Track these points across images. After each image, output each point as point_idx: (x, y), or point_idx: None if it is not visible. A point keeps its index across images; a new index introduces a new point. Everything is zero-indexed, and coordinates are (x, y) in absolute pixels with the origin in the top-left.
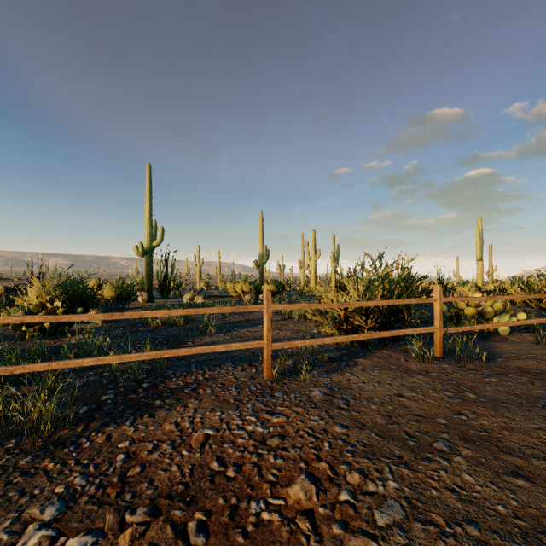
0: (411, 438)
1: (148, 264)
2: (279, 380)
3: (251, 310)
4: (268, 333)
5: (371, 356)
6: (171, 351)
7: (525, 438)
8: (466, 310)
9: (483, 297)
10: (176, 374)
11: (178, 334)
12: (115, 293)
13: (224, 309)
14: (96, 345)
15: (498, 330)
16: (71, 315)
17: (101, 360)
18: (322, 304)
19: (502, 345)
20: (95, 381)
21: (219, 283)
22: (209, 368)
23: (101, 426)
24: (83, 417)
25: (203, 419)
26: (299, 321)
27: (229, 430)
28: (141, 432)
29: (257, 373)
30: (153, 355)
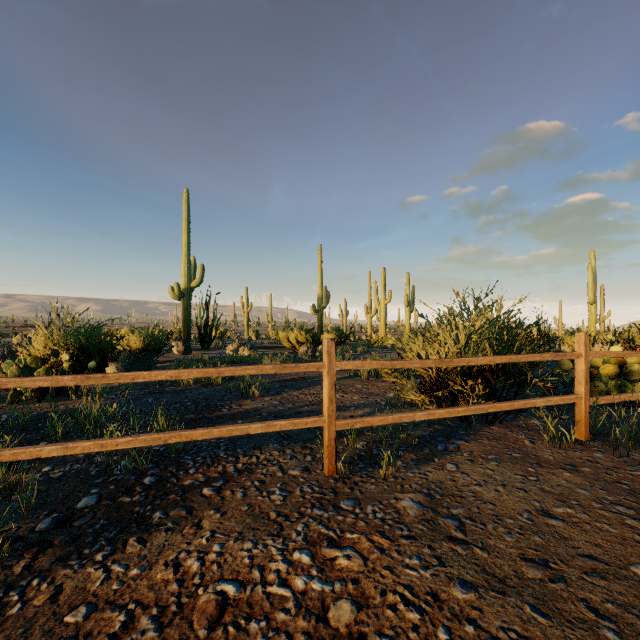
0: (603, 620)
1: (186, 309)
2: (346, 477)
3: (304, 370)
4: (330, 406)
5: (478, 435)
6: (180, 434)
7: None
8: (602, 368)
9: None
10: (195, 462)
11: (212, 397)
12: (144, 343)
13: (263, 368)
14: (93, 414)
15: None
16: (22, 378)
17: (71, 448)
18: (411, 361)
19: None
20: (79, 471)
21: (271, 332)
22: (245, 451)
23: (55, 563)
24: (36, 541)
25: (221, 556)
26: (368, 380)
27: (262, 585)
28: (113, 583)
29: (313, 461)
30: (153, 439)
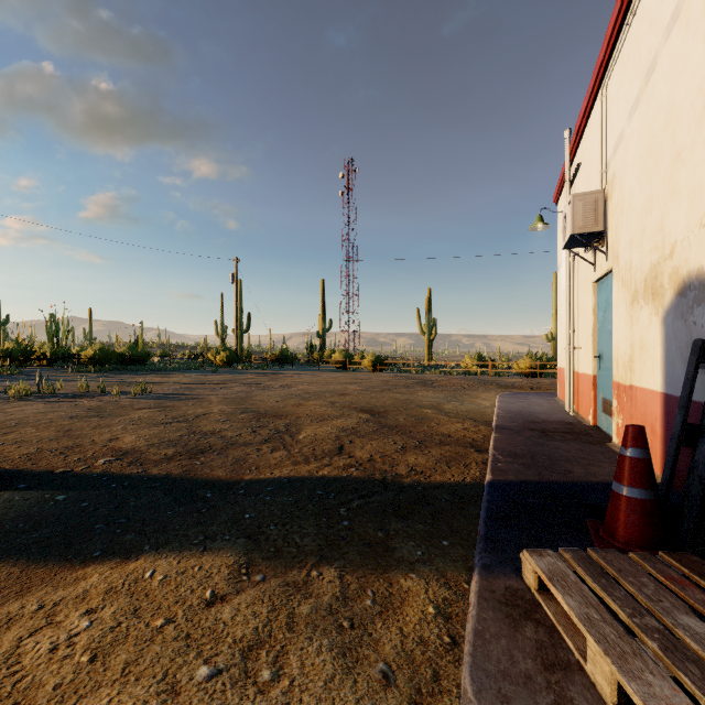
0: None
1: (555, 348)
2: None
3: None
4: None
5: None
6: None
7: None
8: None
9: None
10: None
11: None
12: None
13: None
14: None
15: None
16: None
17: None
18: None
19: None
20: None
21: None
22: None
23: None
24: None
25: None
26: None
27: None
28: None
29: None
30: None
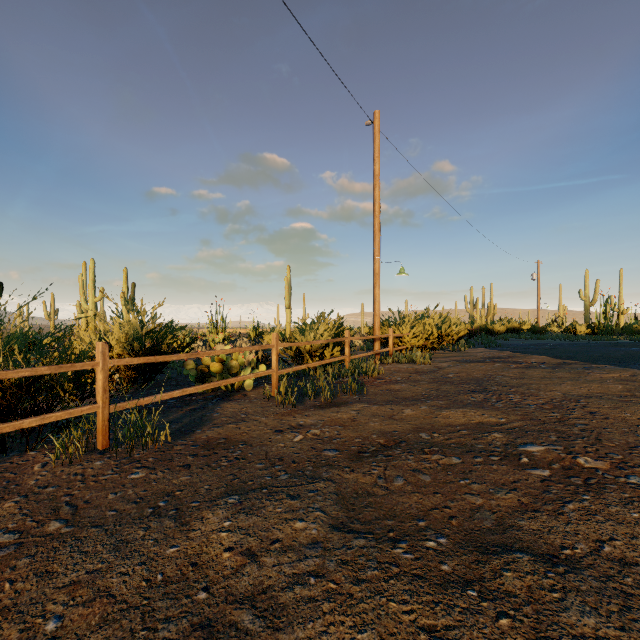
0: None
1: None
2: None
3: None
4: None
5: None
6: None
7: (2, 631)
8: (211, 366)
9: (184, 354)
10: None
11: None
12: None
13: None
14: None
15: (244, 385)
16: None
17: None
18: None
19: (228, 407)
20: None
21: None
22: None
23: None
24: None
25: None
26: None
27: None
28: None
29: None
30: None
